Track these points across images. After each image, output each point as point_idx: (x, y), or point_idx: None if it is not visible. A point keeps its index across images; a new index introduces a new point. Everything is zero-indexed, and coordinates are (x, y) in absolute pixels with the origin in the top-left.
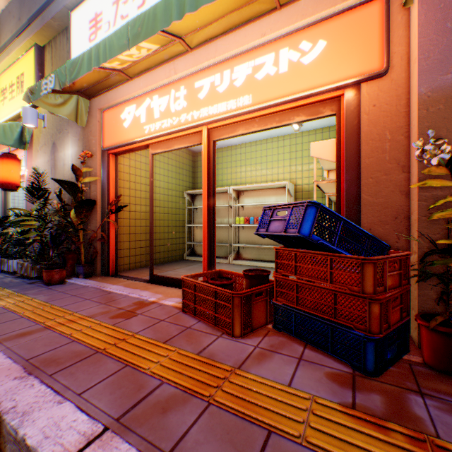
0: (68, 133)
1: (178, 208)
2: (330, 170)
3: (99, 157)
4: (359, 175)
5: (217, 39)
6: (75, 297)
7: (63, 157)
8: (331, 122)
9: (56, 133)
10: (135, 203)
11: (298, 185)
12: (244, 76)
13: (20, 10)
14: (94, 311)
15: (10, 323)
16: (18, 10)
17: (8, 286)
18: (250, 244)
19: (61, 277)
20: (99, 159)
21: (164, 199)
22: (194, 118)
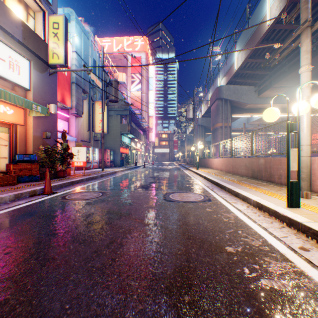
0: None
1: None
2: None
3: None
4: (18, 146)
5: None
6: None
7: None
8: None
9: None
10: None
11: None
12: None
13: None
14: None
15: None
16: None
17: None
18: None
19: None
20: None
21: None
22: None
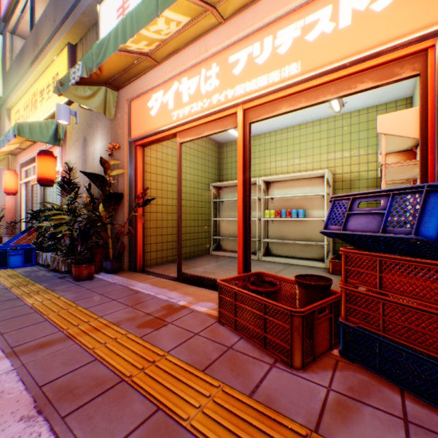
0: (97, 127)
1: (203, 201)
2: (386, 153)
3: (126, 150)
4: None
5: (255, 3)
6: (101, 297)
7: (92, 151)
8: (380, 100)
9: (86, 129)
10: (161, 196)
11: (337, 174)
12: (290, 40)
13: (55, 12)
14: (120, 315)
15: (32, 327)
16: (53, 12)
17: (40, 280)
18: (281, 239)
19: (89, 272)
20: (127, 152)
21: (190, 192)
22: (228, 97)
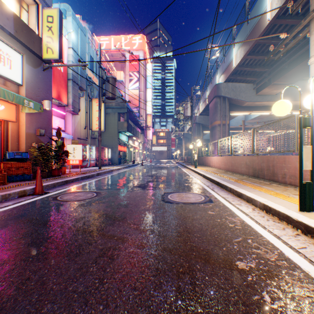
0: None
1: None
2: None
3: None
4: (9, 144)
5: None
6: None
7: None
8: None
9: None
10: None
11: None
12: None
13: None
14: None
15: None
16: None
17: None
18: None
19: None
20: None
21: None
22: None
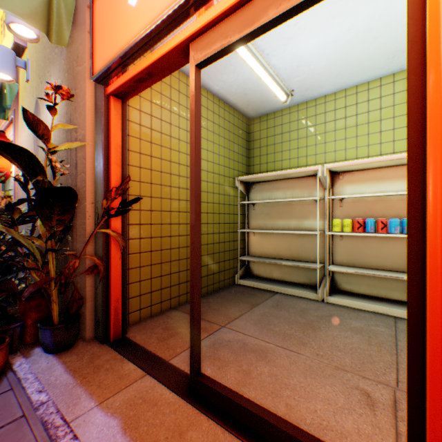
0: (50, 76)
1: (227, 204)
2: None
3: (89, 104)
4: None
5: None
6: None
7: (45, 120)
8: None
9: (38, 85)
10: (160, 196)
11: None
12: None
13: None
14: None
15: None
16: None
17: None
18: (361, 268)
19: None
20: (90, 109)
21: (206, 189)
22: None
